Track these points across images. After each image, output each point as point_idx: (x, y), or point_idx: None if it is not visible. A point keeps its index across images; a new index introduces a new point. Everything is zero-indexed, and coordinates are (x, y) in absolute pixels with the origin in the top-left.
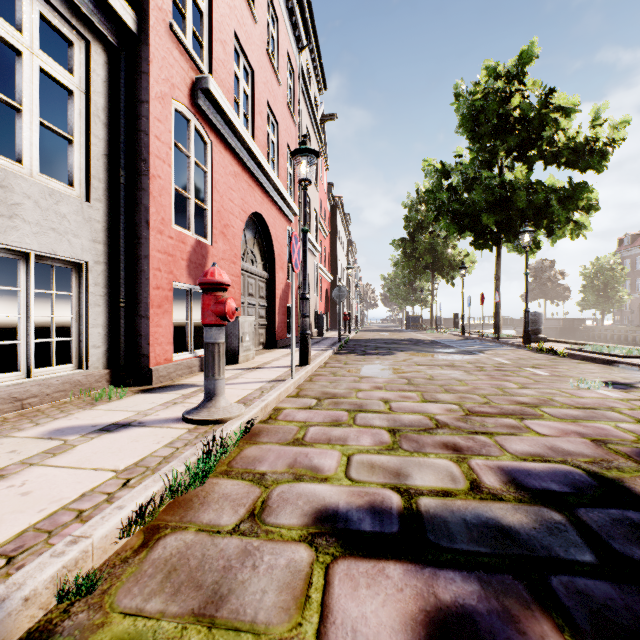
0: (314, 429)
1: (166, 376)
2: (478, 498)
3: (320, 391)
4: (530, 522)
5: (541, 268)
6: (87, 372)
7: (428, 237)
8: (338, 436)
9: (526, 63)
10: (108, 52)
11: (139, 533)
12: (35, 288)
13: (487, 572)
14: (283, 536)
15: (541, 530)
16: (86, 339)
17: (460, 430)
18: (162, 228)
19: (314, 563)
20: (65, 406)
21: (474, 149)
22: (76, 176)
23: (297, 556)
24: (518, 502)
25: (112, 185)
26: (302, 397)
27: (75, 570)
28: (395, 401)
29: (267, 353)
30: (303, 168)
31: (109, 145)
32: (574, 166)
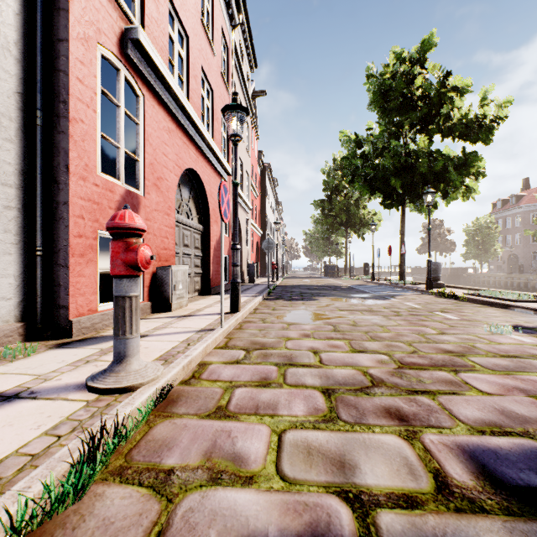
0: (240, 392)
1: (90, 327)
2: (453, 509)
3: (249, 340)
4: None
5: (432, 226)
6: None
7: (343, 199)
8: (267, 401)
9: (427, 50)
10: None
11: None
12: None
13: None
14: None
15: None
16: None
17: (398, 389)
18: (85, 174)
19: None
20: None
21: (383, 123)
22: None
23: None
24: (507, 515)
25: (27, 126)
26: (230, 348)
27: None
28: (324, 351)
29: (201, 300)
30: (234, 124)
31: (23, 83)
32: (466, 139)
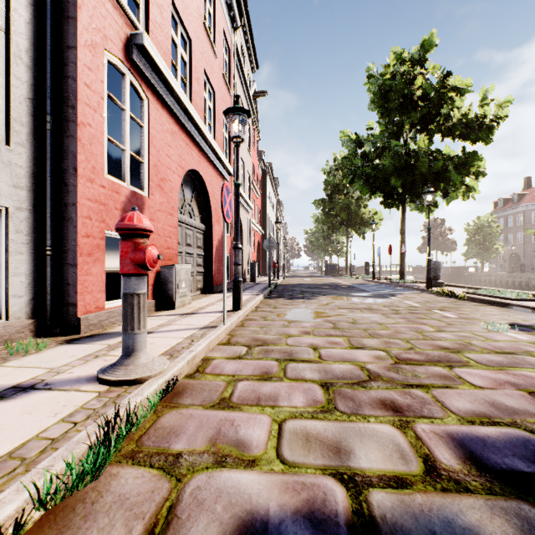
0: (243, 385)
1: (97, 324)
2: (440, 489)
3: (251, 337)
4: (517, 533)
5: (433, 225)
6: (6, 323)
7: (344, 198)
8: (268, 394)
9: (427, 50)
10: None
11: None
12: None
13: None
14: None
15: None
16: (6, 288)
17: (394, 382)
18: (93, 176)
19: None
20: None
21: (383, 123)
22: None
23: None
24: (489, 494)
25: (38, 130)
26: (233, 344)
27: None
28: (324, 348)
29: (203, 298)
30: (235, 126)
31: (34, 89)
32: (466, 138)
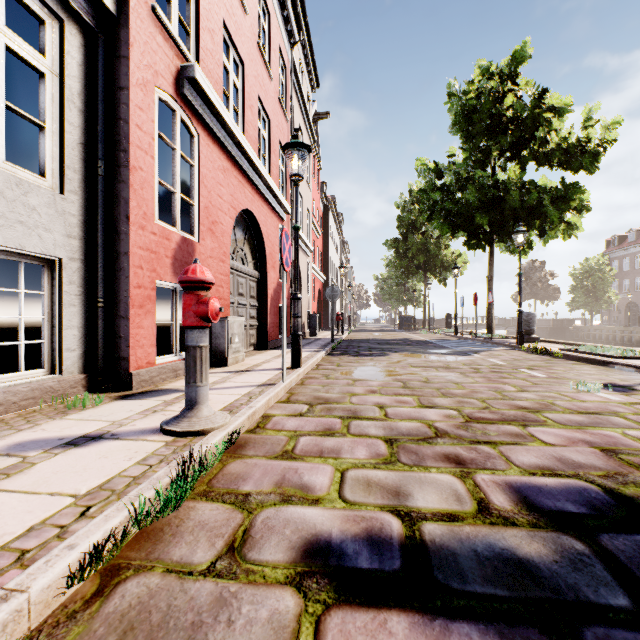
0: (305, 439)
1: (148, 380)
2: (488, 523)
3: (312, 396)
4: (550, 553)
5: (531, 269)
6: (60, 377)
7: (421, 237)
8: (331, 447)
9: (519, 63)
10: (84, 34)
11: (95, 576)
12: (6, 287)
13: (508, 624)
14: (266, 577)
15: (563, 564)
16: (59, 342)
17: (461, 439)
18: (144, 223)
19: (302, 615)
20: (33, 415)
21: (467, 149)
22: (48, 165)
23: (282, 605)
24: (533, 527)
25: (89, 176)
26: (293, 402)
27: (2, 636)
28: (391, 406)
29: (258, 354)
30: (294, 163)
31: (86, 133)
32: (566, 166)
